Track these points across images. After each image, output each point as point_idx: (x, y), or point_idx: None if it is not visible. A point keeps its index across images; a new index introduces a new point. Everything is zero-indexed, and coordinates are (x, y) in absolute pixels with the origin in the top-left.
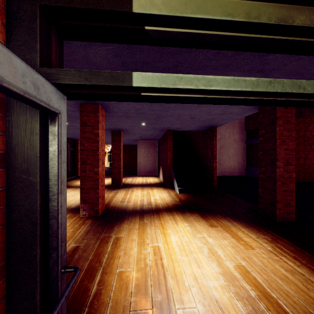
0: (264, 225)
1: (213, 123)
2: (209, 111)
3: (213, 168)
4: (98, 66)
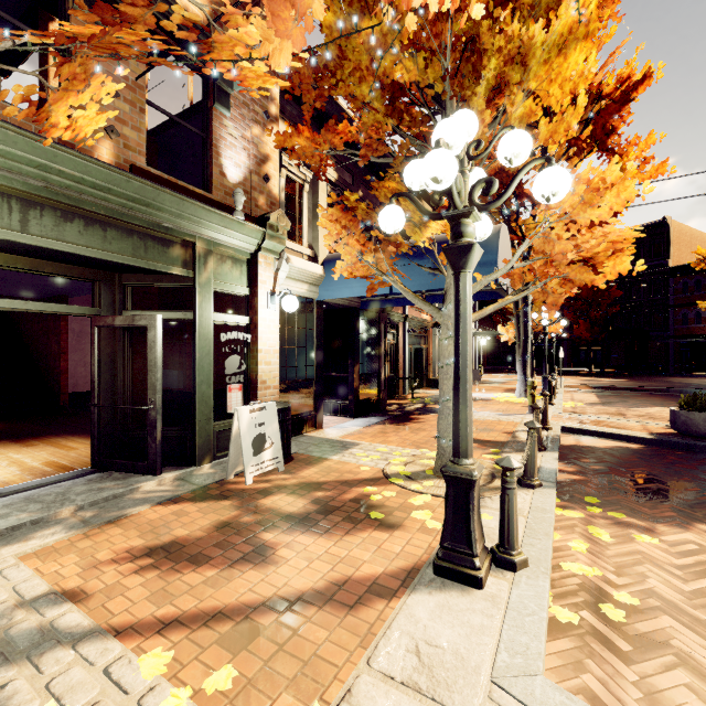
0: None
1: (57, 291)
2: (36, 276)
3: (61, 371)
4: None
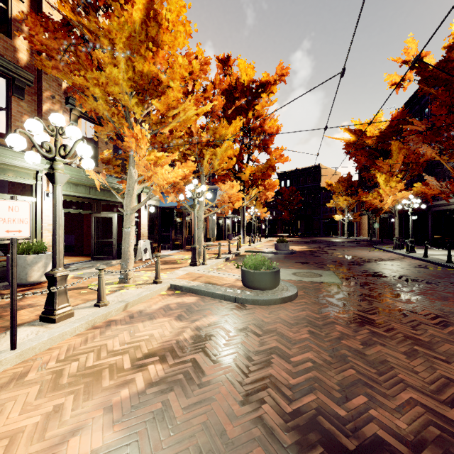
0: (78, 255)
1: None
2: None
3: None
4: (4, 181)
